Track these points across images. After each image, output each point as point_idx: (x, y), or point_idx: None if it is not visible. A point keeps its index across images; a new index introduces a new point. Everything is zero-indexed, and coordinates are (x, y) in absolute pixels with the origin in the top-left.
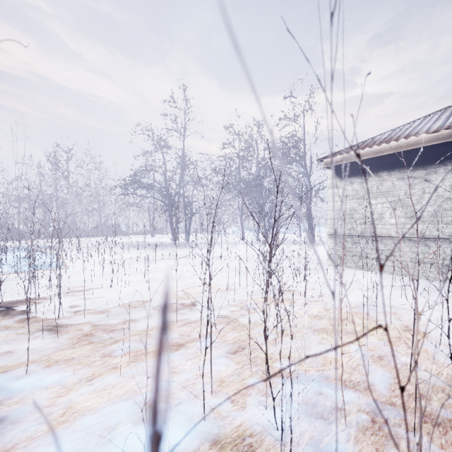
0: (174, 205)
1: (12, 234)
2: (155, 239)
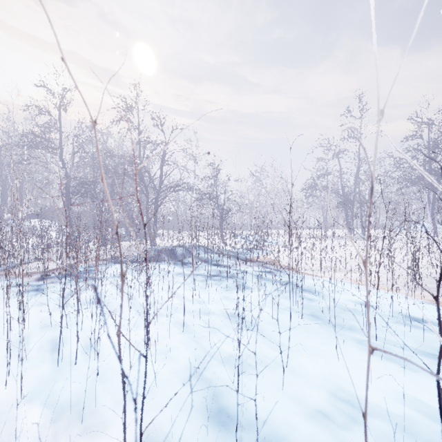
0: (350, 203)
1: (225, 226)
2: (329, 233)
